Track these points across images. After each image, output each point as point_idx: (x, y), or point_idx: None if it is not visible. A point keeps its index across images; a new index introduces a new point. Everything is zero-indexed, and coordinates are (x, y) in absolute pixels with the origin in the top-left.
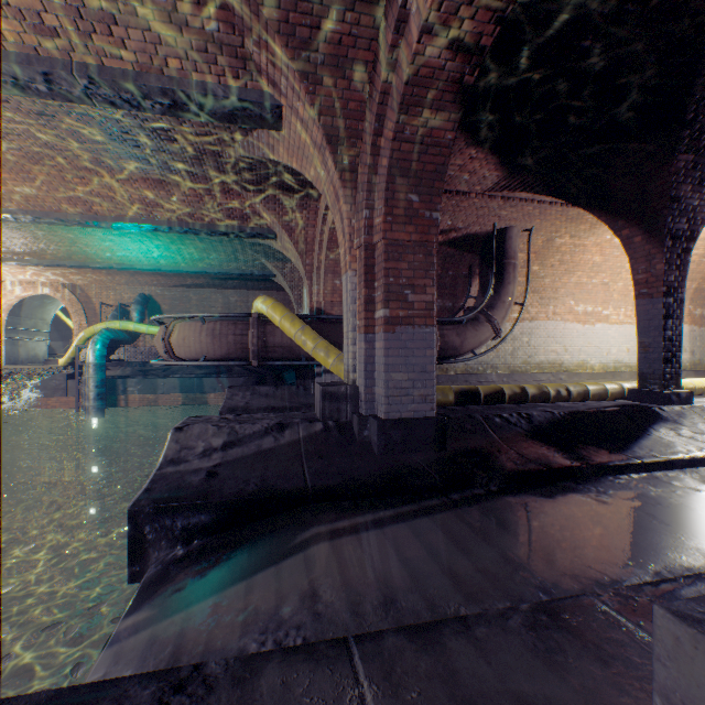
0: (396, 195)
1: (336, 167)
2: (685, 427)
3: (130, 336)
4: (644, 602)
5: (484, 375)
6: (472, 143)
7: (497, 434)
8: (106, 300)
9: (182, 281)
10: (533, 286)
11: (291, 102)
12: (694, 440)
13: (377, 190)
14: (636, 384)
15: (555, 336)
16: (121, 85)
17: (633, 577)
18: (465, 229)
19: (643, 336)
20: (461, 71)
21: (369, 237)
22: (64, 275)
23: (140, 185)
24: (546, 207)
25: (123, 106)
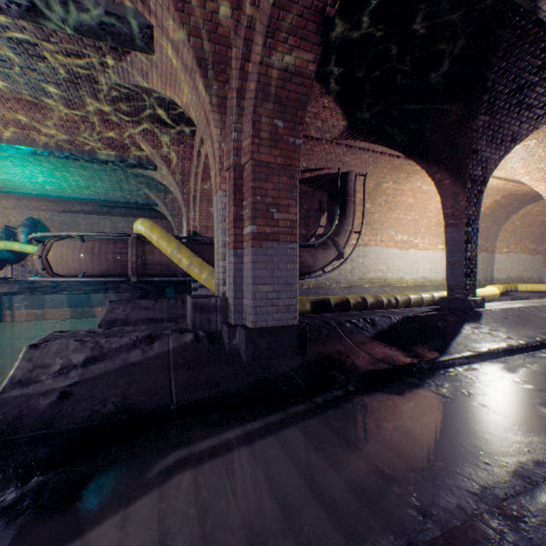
0: (262, 119)
1: (206, 91)
2: (483, 326)
3: (16, 256)
4: (534, 524)
5: (330, 288)
6: (325, 93)
7: (349, 337)
8: None
9: (71, 207)
10: (366, 220)
11: (161, 22)
12: (492, 335)
13: (245, 114)
14: (442, 294)
15: (382, 258)
16: None
17: (498, 480)
18: (317, 171)
19: (451, 256)
20: (323, 0)
21: (238, 158)
22: None
23: (13, 105)
24: (378, 156)
25: None
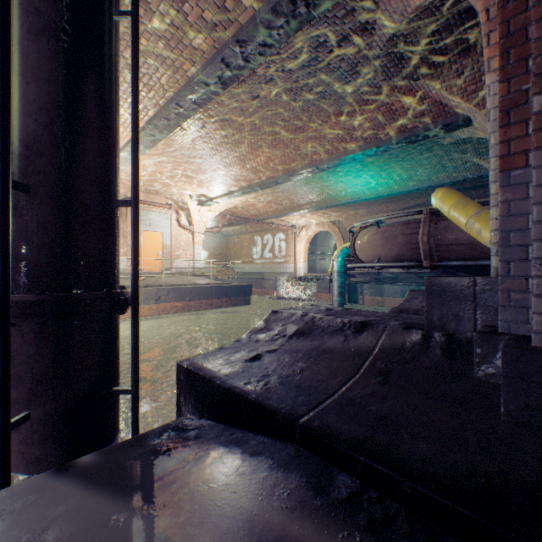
0: None
1: None
2: None
3: None
4: None
5: None
6: None
7: None
8: (354, 228)
9: (404, 204)
10: None
11: None
12: None
13: None
14: None
15: None
16: (252, 32)
17: None
18: None
19: None
20: None
21: None
22: (330, 216)
23: (330, 125)
24: None
25: (265, 52)
